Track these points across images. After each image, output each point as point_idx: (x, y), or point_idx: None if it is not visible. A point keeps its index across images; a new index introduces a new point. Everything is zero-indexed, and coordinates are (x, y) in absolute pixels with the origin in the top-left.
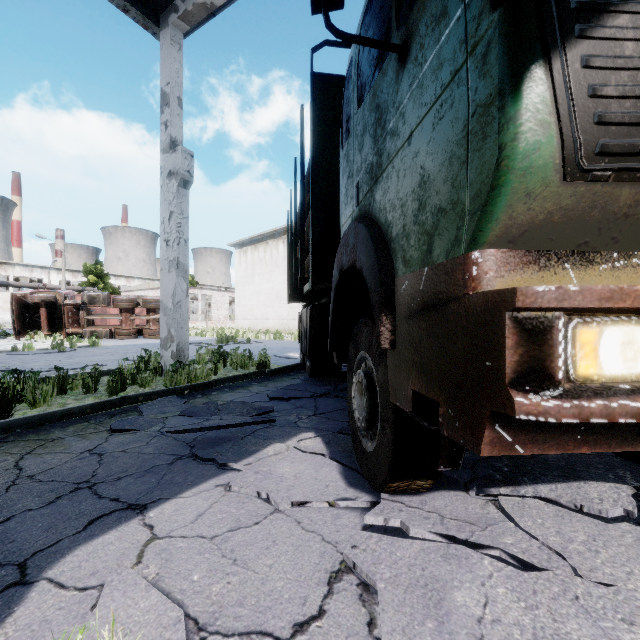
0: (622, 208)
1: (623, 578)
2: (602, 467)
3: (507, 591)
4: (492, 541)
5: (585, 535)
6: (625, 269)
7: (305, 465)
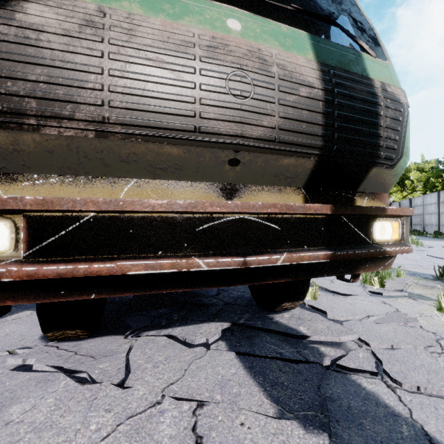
0: (8, 145)
1: (151, 382)
2: (239, 313)
3: (53, 400)
4: (88, 367)
5: (164, 357)
6: (44, 185)
7: (26, 325)
